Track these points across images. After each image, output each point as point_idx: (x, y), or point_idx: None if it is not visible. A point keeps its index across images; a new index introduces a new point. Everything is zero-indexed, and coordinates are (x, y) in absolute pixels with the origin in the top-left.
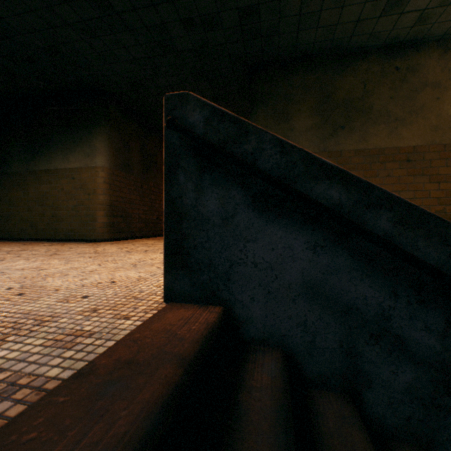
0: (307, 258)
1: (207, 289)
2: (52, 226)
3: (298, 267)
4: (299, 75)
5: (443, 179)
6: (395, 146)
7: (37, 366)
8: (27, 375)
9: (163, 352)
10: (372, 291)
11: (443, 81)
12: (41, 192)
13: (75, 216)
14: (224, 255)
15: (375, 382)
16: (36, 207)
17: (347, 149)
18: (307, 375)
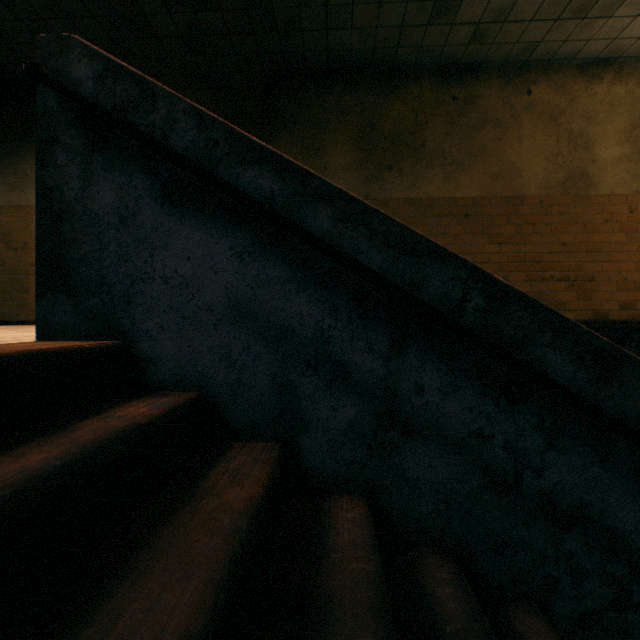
0: (233, 268)
1: (99, 318)
2: None
3: (221, 281)
4: (335, 93)
5: (505, 240)
6: (452, 196)
7: None
8: None
9: None
10: (310, 308)
11: (505, 119)
12: None
13: None
14: (123, 269)
15: (313, 423)
16: None
17: (395, 197)
18: (233, 424)
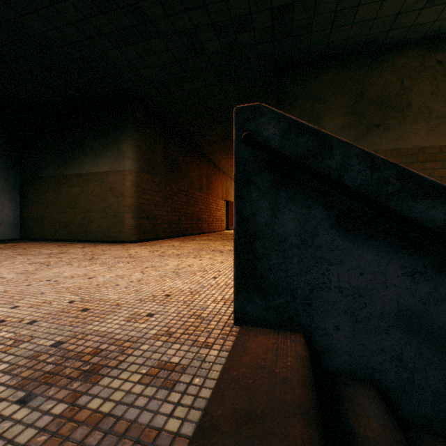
0: (403, 285)
1: (283, 313)
2: (83, 228)
3: (392, 295)
4: (330, 73)
5: None
6: (437, 144)
7: (149, 413)
8: (145, 428)
9: (277, 401)
10: None
11: None
12: (73, 195)
13: (104, 218)
14: (303, 278)
15: None
16: (68, 209)
17: (382, 149)
18: (403, 415)
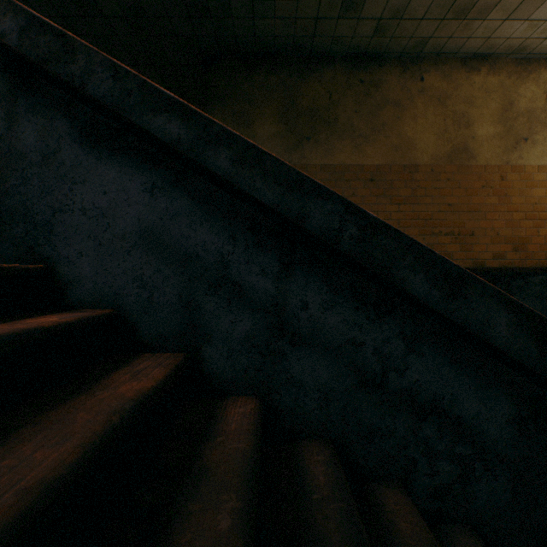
0: (144, 202)
1: (23, 245)
2: None
3: (134, 213)
4: (262, 73)
5: (403, 201)
6: (360, 163)
7: None
8: None
9: None
10: (212, 236)
11: (403, 100)
12: None
13: None
14: (45, 201)
15: (215, 335)
16: None
17: (312, 164)
18: (144, 337)
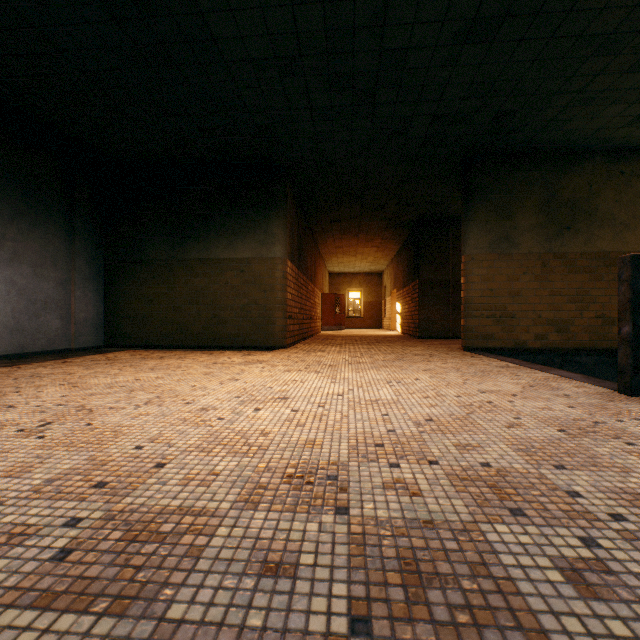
0: None
1: None
2: (211, 330)
3: None
4: (523, 169)
5: None
6: (620, 250)
7: None
8: None
9: None
10: None
11: None
12: (195, 287)
13: (245, 318)
14: None
15: None
16: (187, 306)
17: (572, 251)
18: None
